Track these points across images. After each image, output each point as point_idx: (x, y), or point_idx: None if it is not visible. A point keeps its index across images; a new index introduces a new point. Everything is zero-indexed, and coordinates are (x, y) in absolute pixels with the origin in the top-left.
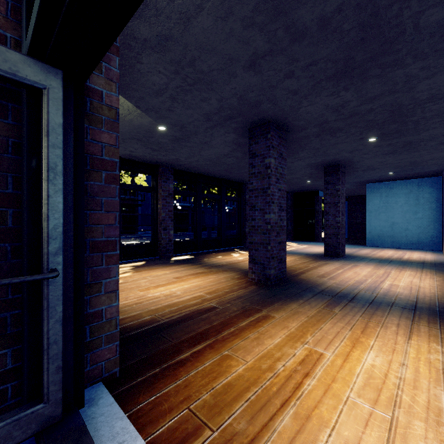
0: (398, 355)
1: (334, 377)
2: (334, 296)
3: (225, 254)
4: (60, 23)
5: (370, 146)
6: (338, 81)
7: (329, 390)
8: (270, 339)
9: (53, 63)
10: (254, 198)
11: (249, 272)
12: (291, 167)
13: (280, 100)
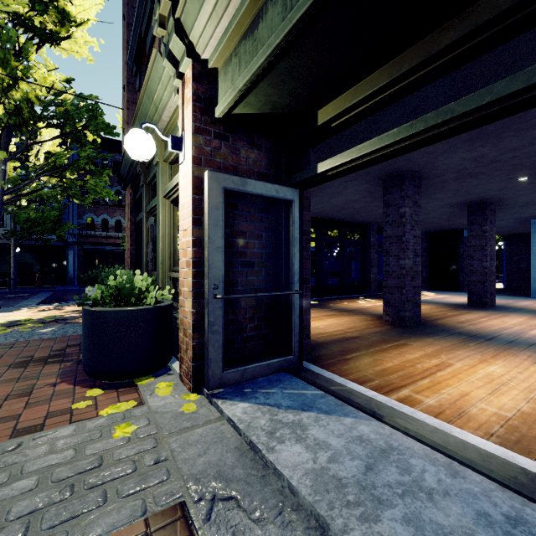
0: (518, 369)
1: (460, 372)
2: (471, 336)
3: (350, 301)
4: (316, 179)
5: (522, 183)
6: (473, 142)
7: (455, 376)
8: (410, 355)
9: (297, 188)
10: (389, 245)
11: (383, 314)
12: (426, 207)
13: (416, 158)
